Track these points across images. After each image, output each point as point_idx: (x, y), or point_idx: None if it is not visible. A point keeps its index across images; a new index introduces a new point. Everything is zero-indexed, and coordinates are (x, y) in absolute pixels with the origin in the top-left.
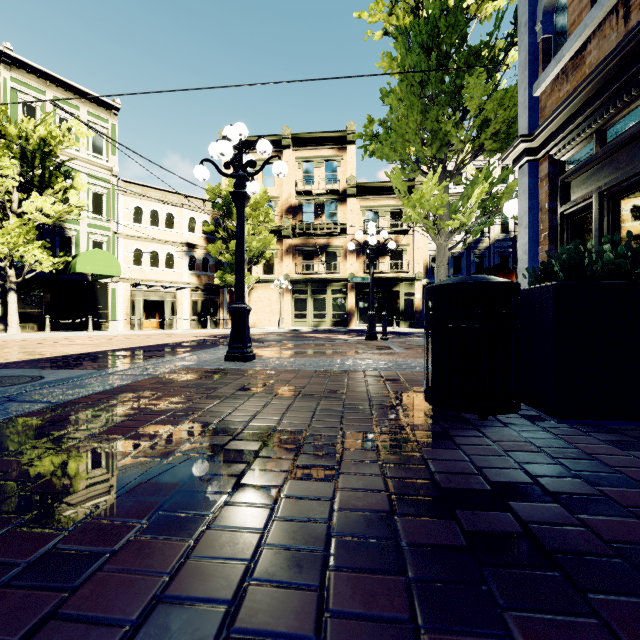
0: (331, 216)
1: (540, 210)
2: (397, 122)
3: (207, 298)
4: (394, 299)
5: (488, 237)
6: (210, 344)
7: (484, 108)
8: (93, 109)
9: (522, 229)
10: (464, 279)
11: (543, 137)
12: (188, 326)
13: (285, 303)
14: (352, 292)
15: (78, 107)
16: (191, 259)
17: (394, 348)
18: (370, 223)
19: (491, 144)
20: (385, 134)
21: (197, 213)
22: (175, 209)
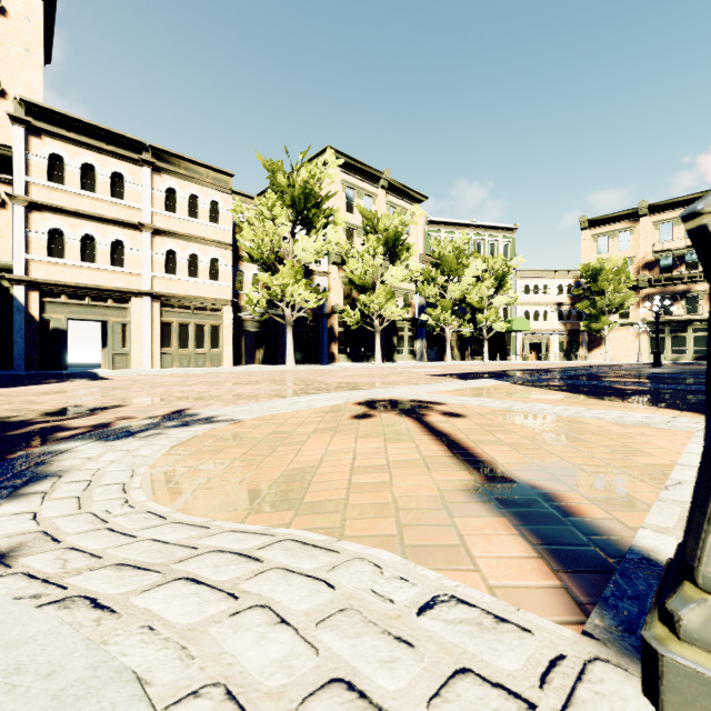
0: (692, 265)
1: None
2: None
3: (570, 339)
4: None
5: None
6: None
7: None
8: (504, 234)
9: None
10: None
11: None
12: (557, 359)
13: (641, 341)
14: None
15: (497, 236)
16: (559, 313)
17: None
18: None
19: None
20: None
21: (563, 280)
22: (548, 281)
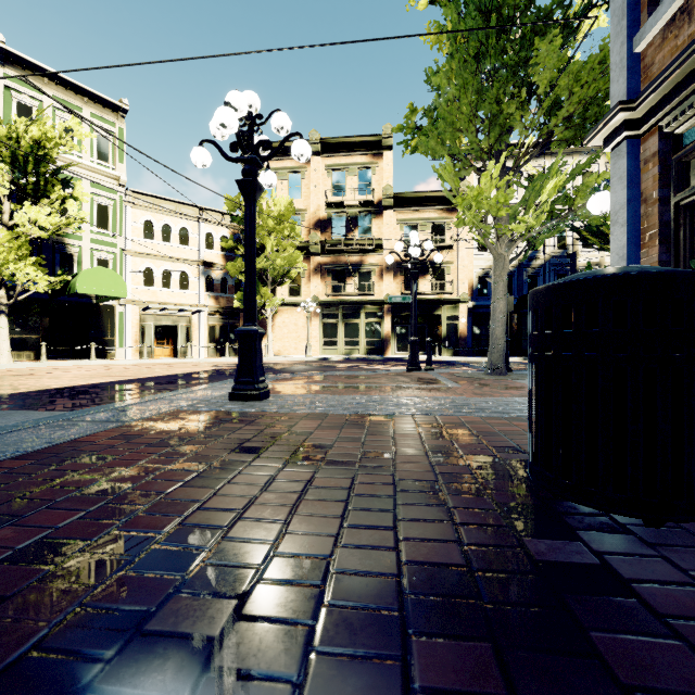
0: (365, 231)
1: (644, 201)
2: (446, 107)
3: (226, 323)
4: (436, 324)
5: (542, 253)
6: (224, 375)
7: (554, 87)
8: (98, 110)
9: (617, 228)
10: (617, 270)
11: (651, 103)
12: (205, 354)
13: (313, 328)
14: (388, 316)
15: (81, 108)
16: (208, 279)
17: (444, 381)
18: (412, 232)
19: (562, 132)
20: (430, 125)
21: (215, 228)
22: (190, 223)
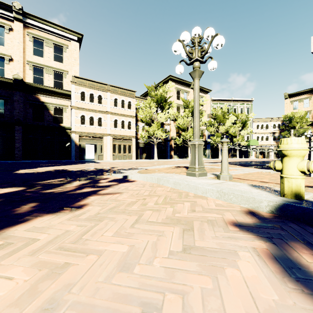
0: None
1: None
2: None
3: None
4: None
5: None
6: None
7: None
8: (247, 103)
9: None
10: None
11: None
12: (272, 157)
13: None
14: None
15: (244, 104)
16: (273, 137)
17: None
18: None
19: None
20: None
21: (275, 122)
22: (268, 123)
